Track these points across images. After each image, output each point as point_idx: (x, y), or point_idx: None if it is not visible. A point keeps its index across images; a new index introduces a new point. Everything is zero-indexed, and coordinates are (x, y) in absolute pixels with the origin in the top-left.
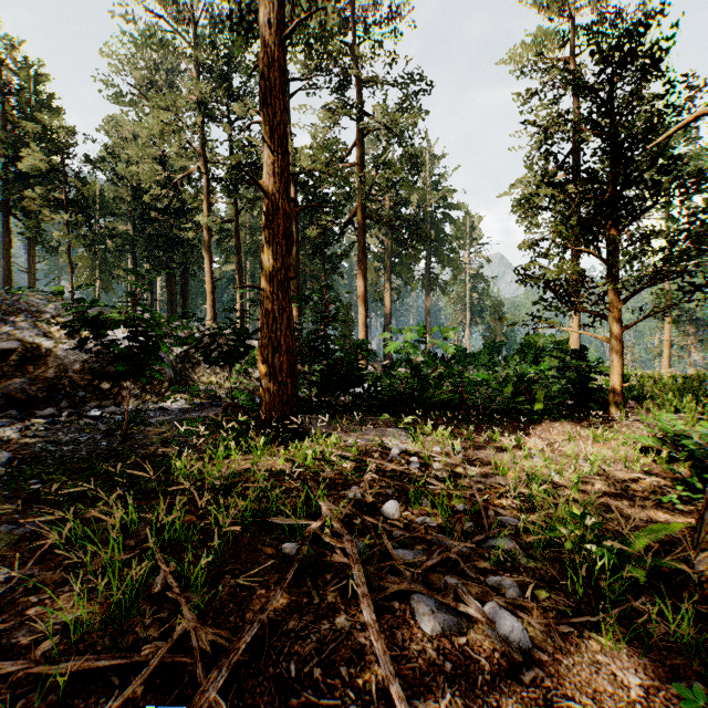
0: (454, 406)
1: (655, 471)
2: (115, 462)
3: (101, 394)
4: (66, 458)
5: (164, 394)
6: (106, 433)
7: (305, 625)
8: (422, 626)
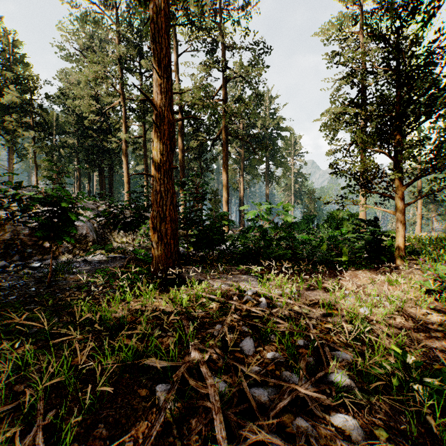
0: (287, 258)
1: (437, 308)
2: (35, 306)
3: (43, 250)
4: None
5: (88, 250)
6: (39, 280)
7: None
8: None
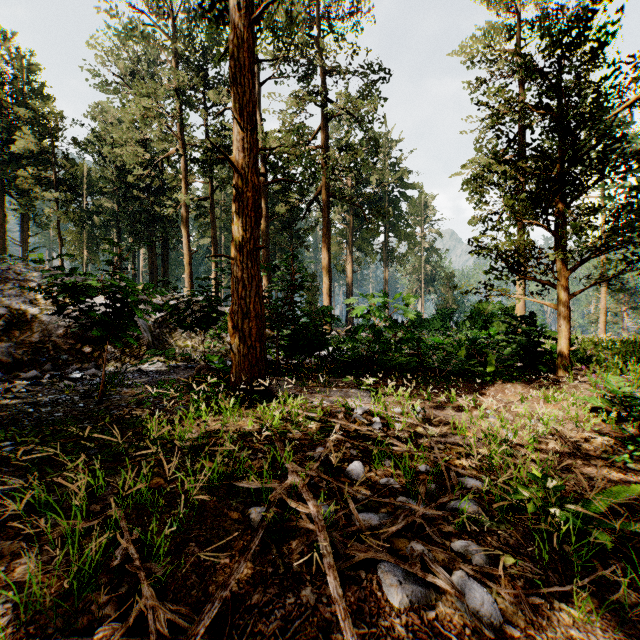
0: (411, 368)
1: (604, 431)
2: (89, 424)
3: (83, 357)
4: (43, 419)
5: (142, 357)
6: (85, 394)
7: (270, 599)
8: (389, 598)
